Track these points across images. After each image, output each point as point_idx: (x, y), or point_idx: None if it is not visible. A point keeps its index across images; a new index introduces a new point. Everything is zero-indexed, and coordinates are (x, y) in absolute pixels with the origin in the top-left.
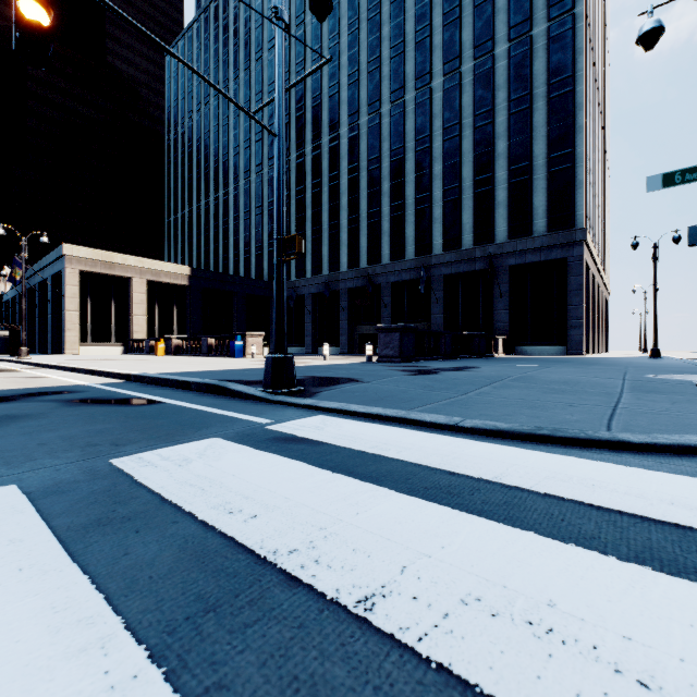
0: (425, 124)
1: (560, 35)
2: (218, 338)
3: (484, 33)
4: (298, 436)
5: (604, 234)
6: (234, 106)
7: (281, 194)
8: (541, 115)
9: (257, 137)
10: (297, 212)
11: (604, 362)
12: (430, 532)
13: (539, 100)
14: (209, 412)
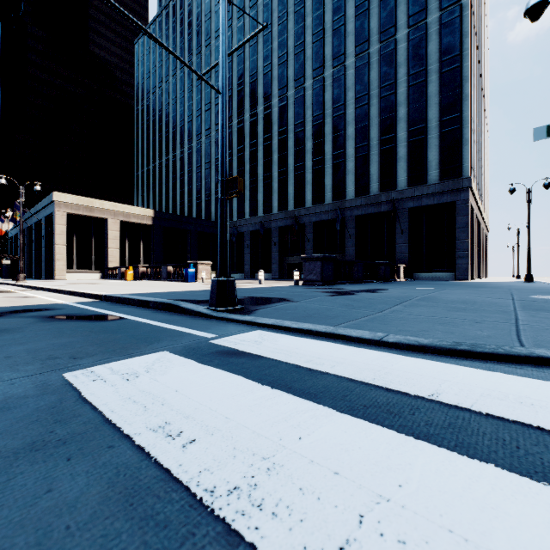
0: (340, 95)
1: (450, 21)
2: (175, 266)
3: (388, 21)
4: (239, 350)
5: (485, 183)
6: (188, 83)
7: (224, 142)
8: (434, 87)
9: (206, 107)
10: (238, 167)
11: (489, 285)
12: (381, 463)
13: (433, 74)
14: (162, 327)
